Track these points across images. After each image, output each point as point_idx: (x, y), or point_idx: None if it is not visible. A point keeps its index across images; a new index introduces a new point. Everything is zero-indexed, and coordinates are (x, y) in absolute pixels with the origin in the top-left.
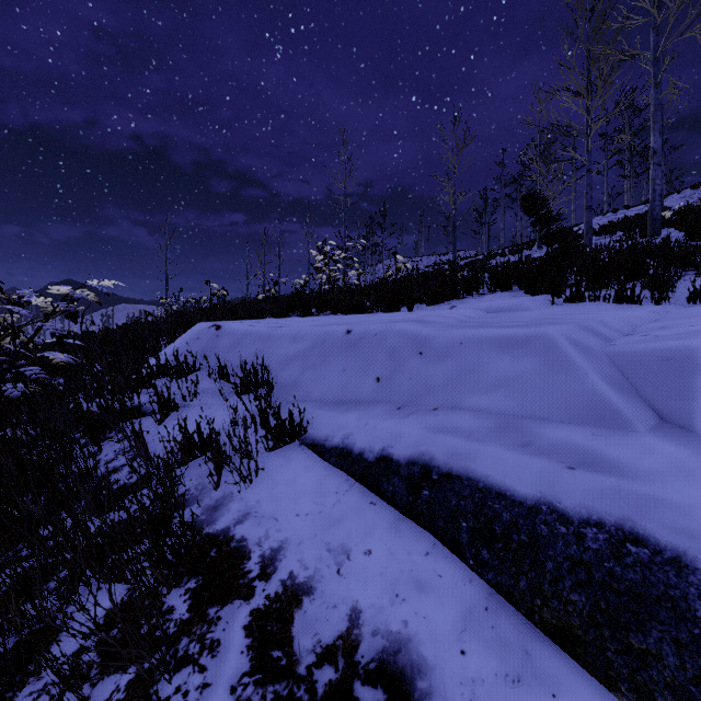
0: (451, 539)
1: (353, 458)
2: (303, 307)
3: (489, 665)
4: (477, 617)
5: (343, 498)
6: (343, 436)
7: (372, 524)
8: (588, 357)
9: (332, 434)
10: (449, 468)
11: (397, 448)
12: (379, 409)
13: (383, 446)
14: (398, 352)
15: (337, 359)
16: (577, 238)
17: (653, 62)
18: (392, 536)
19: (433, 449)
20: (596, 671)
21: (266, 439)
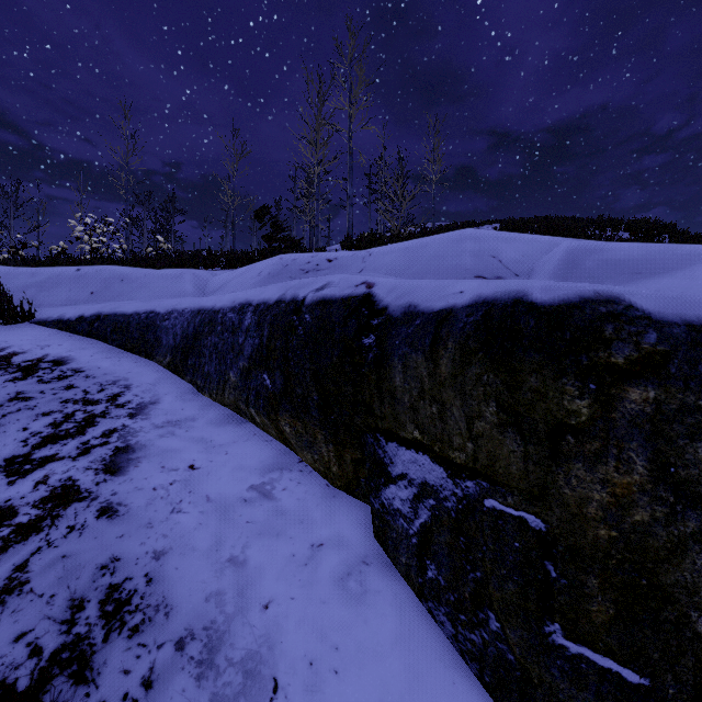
0: (105, 338)
1: (64, 322)
2: (54, 265)
3: (101, 357)
4: (104, 351)
5: (53, 336)
6: (60, 315)
7: (68, 340)
8: (195, 279)
9: (53, 315)
10: (108, 313)
11: (88, 313)
12: (88, 304)
13: (81, 313)
14: (109, 280)
15: (67, 285)
16: (299, 244)
17: (349, 139)
18: (77, 341)
19: (105, 309)
20: (138, 353)
21: (2, 317)
